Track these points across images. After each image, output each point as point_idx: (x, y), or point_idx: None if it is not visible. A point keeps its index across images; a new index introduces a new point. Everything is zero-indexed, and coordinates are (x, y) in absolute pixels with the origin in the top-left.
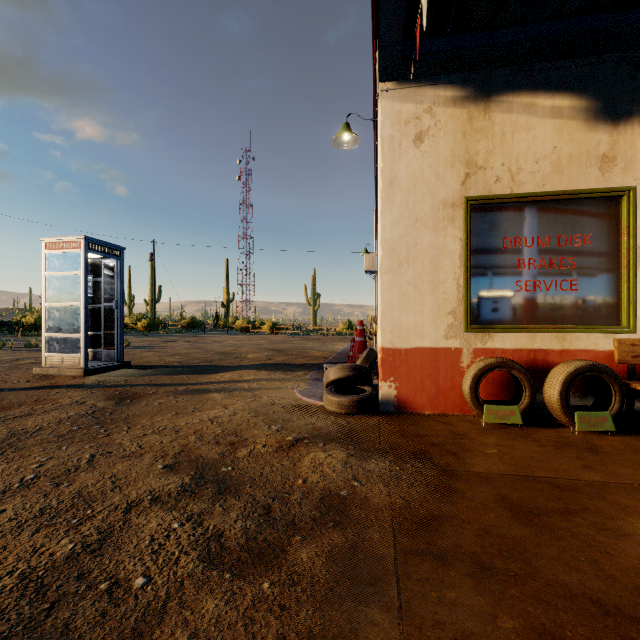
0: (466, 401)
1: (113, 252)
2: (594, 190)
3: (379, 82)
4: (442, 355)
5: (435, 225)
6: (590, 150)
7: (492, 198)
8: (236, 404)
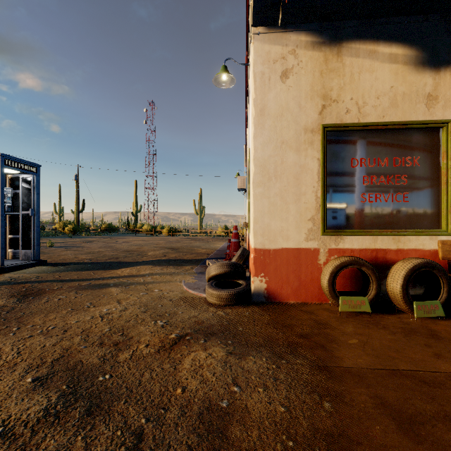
0: (324, 293)
1: (29, 168)
2: (422, 121)
3: (252, 26)
4: (303, 254)
5: (298, 147)
6: (419, 90)
7: (343, 126)
8: (129, 298)
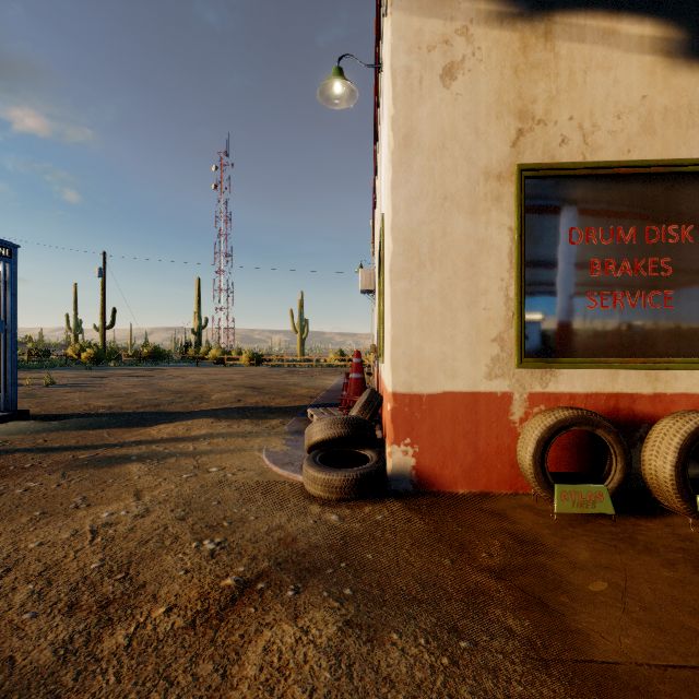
0: (524, 476)
1: None
2: None
3: None
4: (483, 403)
5: (473, 206)
6: (693, 103)
7: (556, 167)
8: (159, 487)
